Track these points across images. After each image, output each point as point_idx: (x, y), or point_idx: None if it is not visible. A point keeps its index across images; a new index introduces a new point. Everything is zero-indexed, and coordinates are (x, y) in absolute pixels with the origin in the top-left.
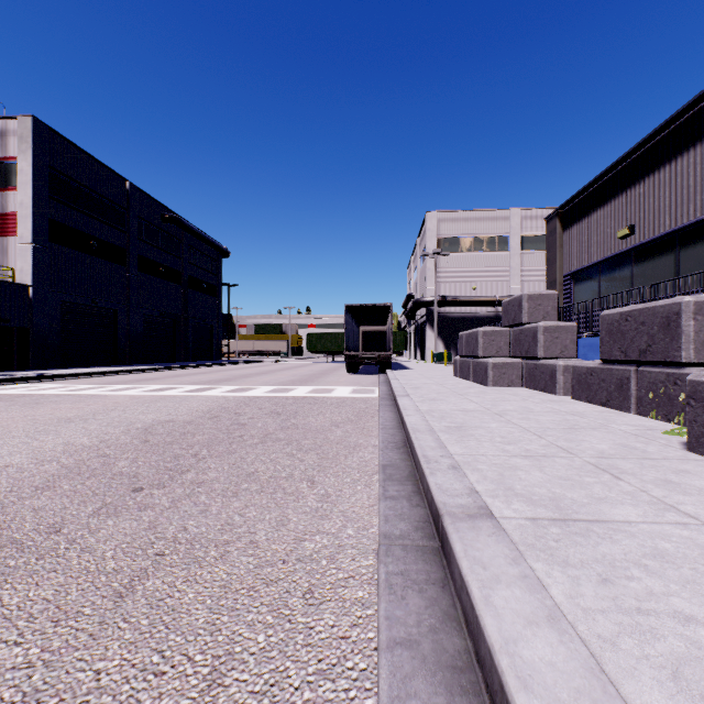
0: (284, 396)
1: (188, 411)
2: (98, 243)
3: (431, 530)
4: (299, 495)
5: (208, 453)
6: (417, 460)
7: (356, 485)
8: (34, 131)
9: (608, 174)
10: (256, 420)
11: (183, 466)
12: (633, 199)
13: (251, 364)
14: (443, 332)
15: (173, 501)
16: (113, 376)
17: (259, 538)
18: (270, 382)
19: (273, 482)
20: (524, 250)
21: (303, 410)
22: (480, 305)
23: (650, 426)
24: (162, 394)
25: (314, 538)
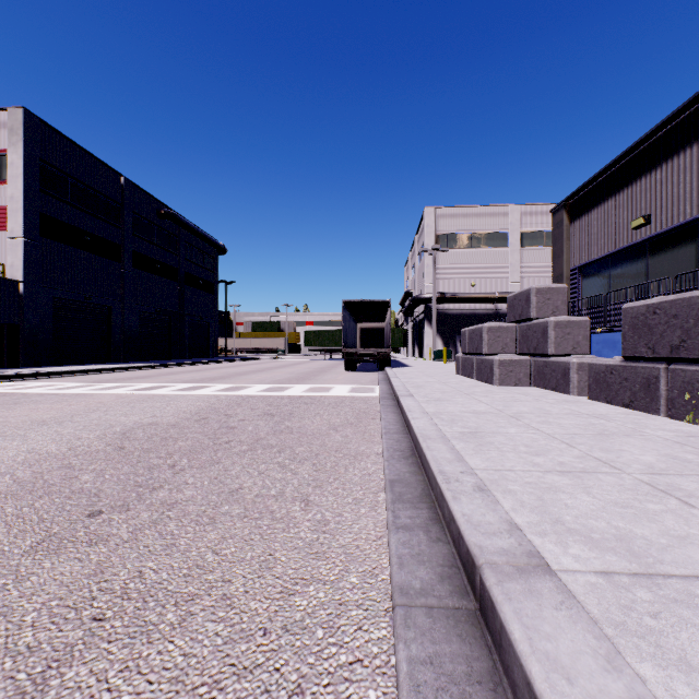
0: (279, 395)
1: (175, 413)
2: (92, 239)
3: (461, 581)
4: (290, 522)
5: (188, 464)
6: (431, 476)
7: (360, 507)
8: (25, 123)
9: (621, 161)
10: (247, 423)
11: (155, 481)
12: (648, 187)
13: (248, 362)
14: (442, 329)
15: (134, 530)
16: (105, 374)
17: (234, 590)
18: (265, 380)
19: (259, 503)
20: (523, 246)
21: (298, 411)
22: (479, 302)
23: (690, 431)
24: (151, 393)
25: (306, 590)
